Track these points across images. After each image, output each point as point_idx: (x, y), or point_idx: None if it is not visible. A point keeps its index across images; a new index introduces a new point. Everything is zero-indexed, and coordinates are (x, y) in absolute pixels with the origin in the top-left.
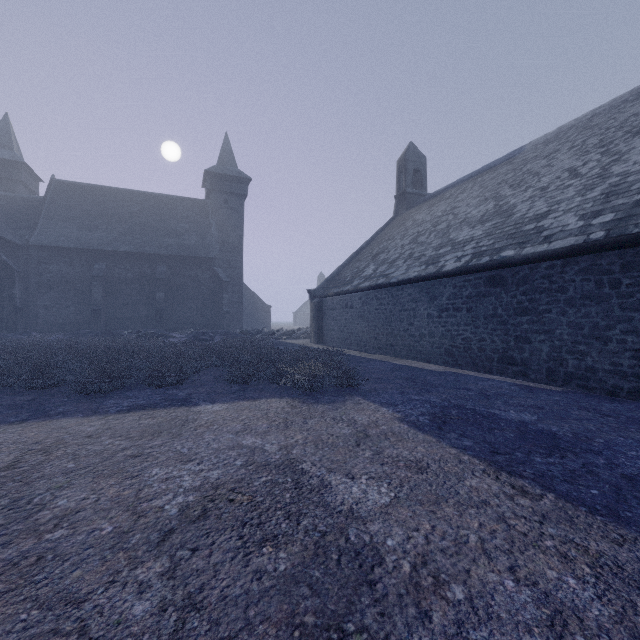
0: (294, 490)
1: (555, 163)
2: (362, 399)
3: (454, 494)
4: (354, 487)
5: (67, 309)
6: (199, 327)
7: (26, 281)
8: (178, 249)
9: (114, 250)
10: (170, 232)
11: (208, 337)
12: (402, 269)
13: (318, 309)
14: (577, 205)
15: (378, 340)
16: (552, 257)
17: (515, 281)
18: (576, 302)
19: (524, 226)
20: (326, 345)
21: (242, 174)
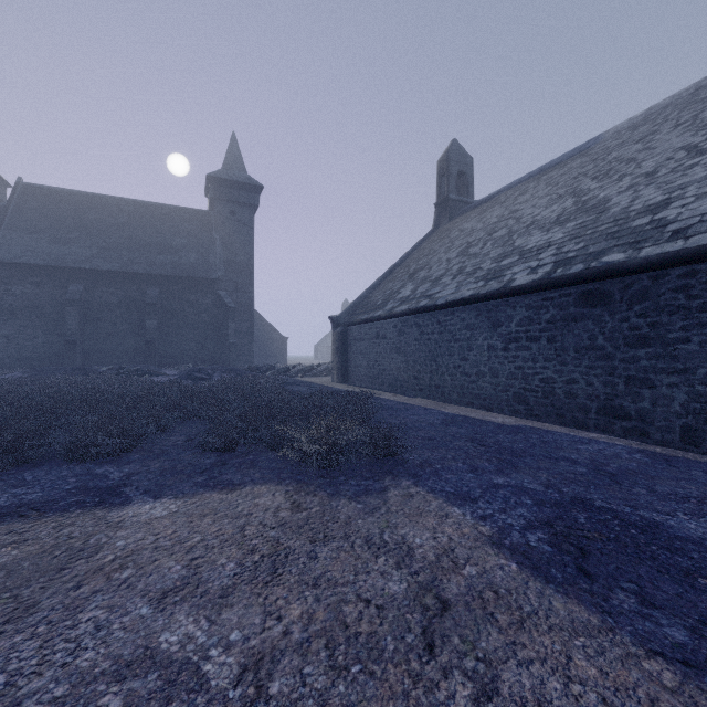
0: None
1: (657, 144)
2: (413, 485)
3: None
4: None
5: (34, 340)
6: (199, 362)
7: None
8: (174, 268)
9: (94, 268)
10: (164, 248)
11: (205, 375)
12: (451, 287)
13: (342, 340)
14: None
15: (419, 379)
16: (694, 258)
17: (626, 297)
18: None
19: (631, 221)
20: (352, 385)
21: (252, 181)
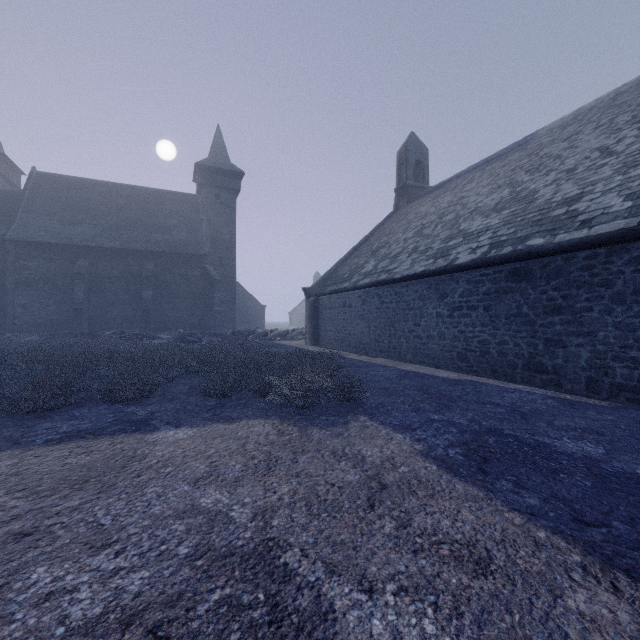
0: (267, 629)
1: (579, 144)
2: (369, 420)
3: (560, 639)
4: (375, 618)
5: (47, 308)
6: (189, 327)
7: (3, 278)
8: (167, 245)
9: (98, 246)
10: (158, 228)
11: (196, 338)
12: (406, 264)
13: (314, 308)
14: (619, 184)
15: (379, 342)
16: (595, 244)
17: (545, 274)
18: (626, 298)
19: (552, 211)
20: (322, 347)
21: (235, 168)
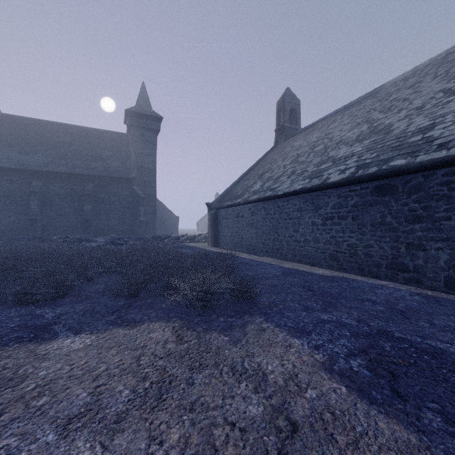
0: None
1: (423, 89)
2: (264, 321)
3: None
4: None
5: (8, 218)
6: (120, 233)
7: None
8: (103, 171)
9: (49, 171)
10: (97, 157)
11: (123, 241)
12: (287, 183)
13: (214, 218)
14: None
15: (265, 244)
16: (454, 162)
17: (406, 189)
18: None
19: (409, 138)
20: (221, 248)
21: (155, 114)
